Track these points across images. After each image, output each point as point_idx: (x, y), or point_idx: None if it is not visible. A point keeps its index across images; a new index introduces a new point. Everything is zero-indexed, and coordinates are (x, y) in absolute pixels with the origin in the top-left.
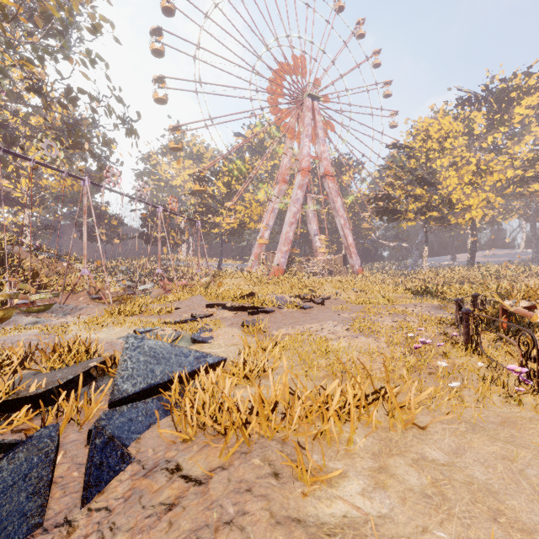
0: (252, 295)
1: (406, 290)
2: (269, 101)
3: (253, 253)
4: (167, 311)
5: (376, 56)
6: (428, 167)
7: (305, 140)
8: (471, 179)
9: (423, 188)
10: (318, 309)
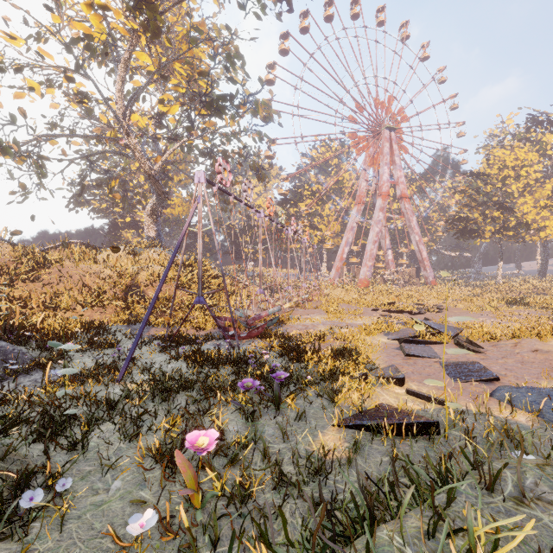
0: (393, 303)
1: (500, 301)
2: (350, 134)
3: (334, 267)
4: (360, 312)
5: (445, 80)
6: (503, 190)
7: (384, 168)
8: (546, 204)
9: (501, 212)
10: (449, 313)
